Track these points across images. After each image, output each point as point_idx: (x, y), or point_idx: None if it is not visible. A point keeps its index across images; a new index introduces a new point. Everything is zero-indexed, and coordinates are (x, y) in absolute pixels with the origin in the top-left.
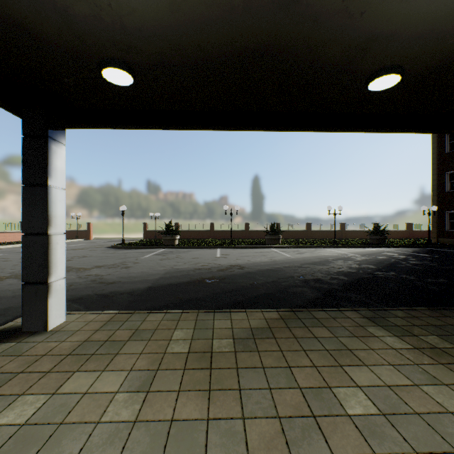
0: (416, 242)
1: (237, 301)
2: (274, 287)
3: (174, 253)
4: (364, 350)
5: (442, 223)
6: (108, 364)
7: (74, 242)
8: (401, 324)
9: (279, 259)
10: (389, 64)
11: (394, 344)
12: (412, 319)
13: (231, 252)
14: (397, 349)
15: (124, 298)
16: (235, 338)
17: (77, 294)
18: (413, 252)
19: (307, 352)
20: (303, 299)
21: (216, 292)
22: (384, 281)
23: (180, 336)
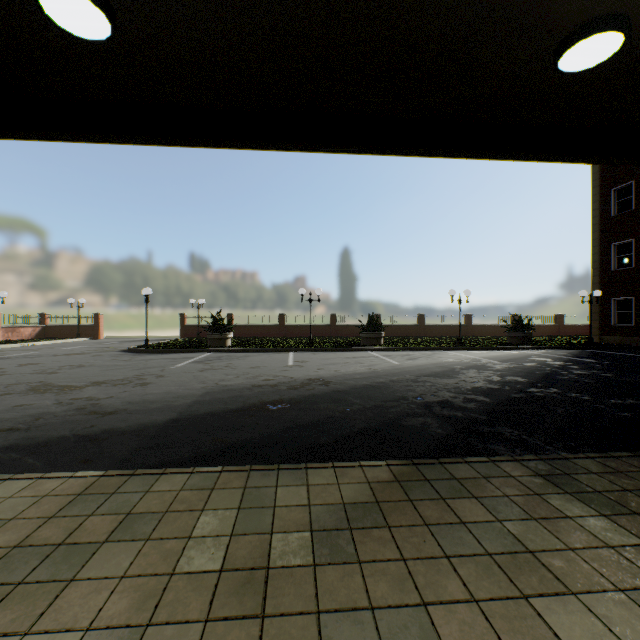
0: (571, 342)
1: (319, 445)
2: (378, 417)
3: (224, 360)
4: (559, 551)
5: (606, 315)
6: (43, 614)
7: (73, 344)
8: (603, 488)
9: (383, 368)
10: (606, 10)
11: (606, 535)
12: (617, 477)
13: (310, 357)
14: (617, 547)
15: (124, 442)
16: (314, 530)
17: (43, 435)
18: (572, 357)
19: (453, 561)
20: (428, 440)
21: (284, 428)
22: (547, 403)
23: (210, 528)
